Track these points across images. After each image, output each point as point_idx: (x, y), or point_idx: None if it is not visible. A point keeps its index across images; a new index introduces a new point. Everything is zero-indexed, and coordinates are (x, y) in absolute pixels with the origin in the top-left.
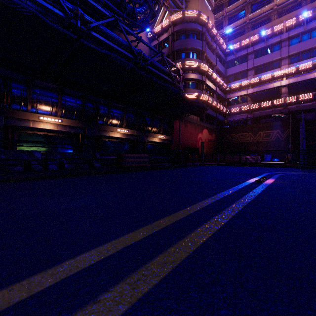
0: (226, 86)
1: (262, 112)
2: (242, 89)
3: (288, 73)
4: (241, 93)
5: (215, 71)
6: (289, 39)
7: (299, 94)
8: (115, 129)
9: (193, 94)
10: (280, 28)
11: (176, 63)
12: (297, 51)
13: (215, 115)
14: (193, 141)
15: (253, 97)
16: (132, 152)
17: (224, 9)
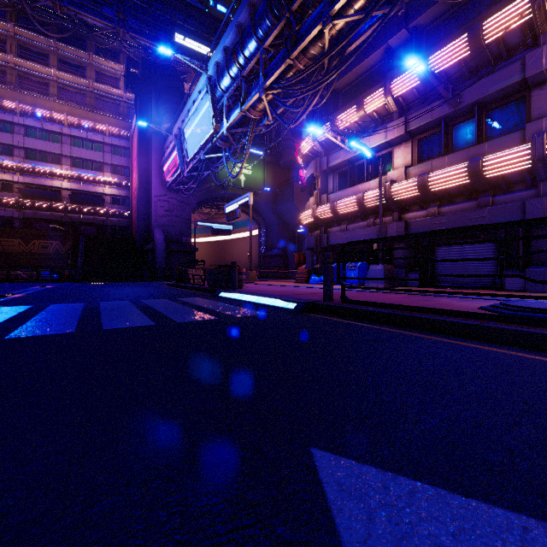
0: None
1: (37, 213)
2: (5, 170)
3: (70, 177)
4: (3, 176)
5: None
6: (71, 137)
7: (82, 204)
8: None
9: None
10: (61, 118)
11: None
12: (80, 156)
13: None
14: None
15: (24, 191)
16: None
17: None
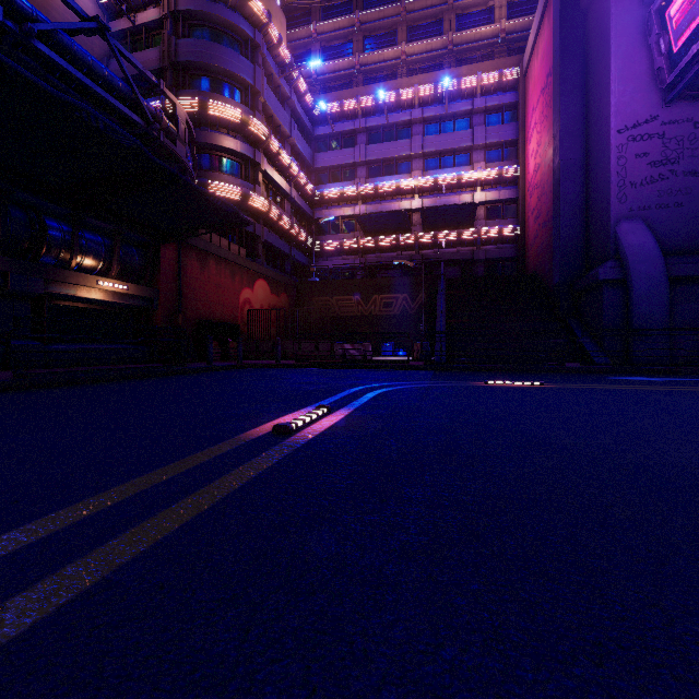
0: (314, 190)
1: (381, 256)
2: (346, 203)
3: (422, 187)
4: (344, 212)
5: (288, 149)
6: (423, 122)
7: (439, 229)
8: None
9: (230, 187)
10: (409, 96)
11: (160, 80)
12: (436, 148)
13: (288, 250)
14: (226, 306)
15: (364, 221)
16: None
17: (313, 23)
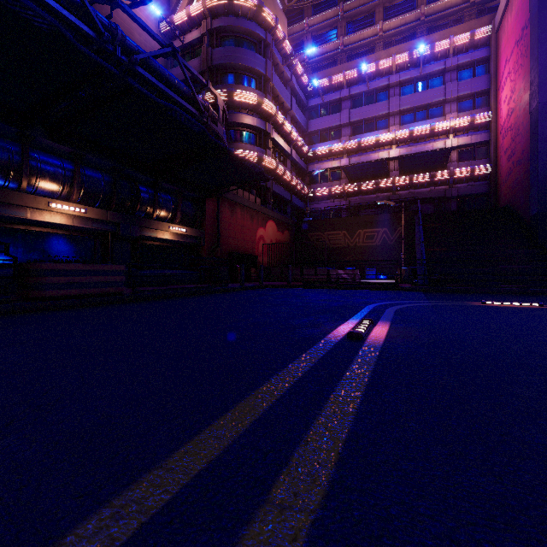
0: (308, 150)
1: (362, 198)
2: (333, 157)
3: (398, 139)
4: (332, 164)
5: (289, 119)
6: (399, 85)
7: (414, 173)
8: (45, 202)
9: (249, 153)
10: (387, 65)
11: (208, 81)
12: (411, 105)
13: (289, 197)
14: (247, 242)
15: (349, 171)
16: (102, 261)
17: (305, 19)
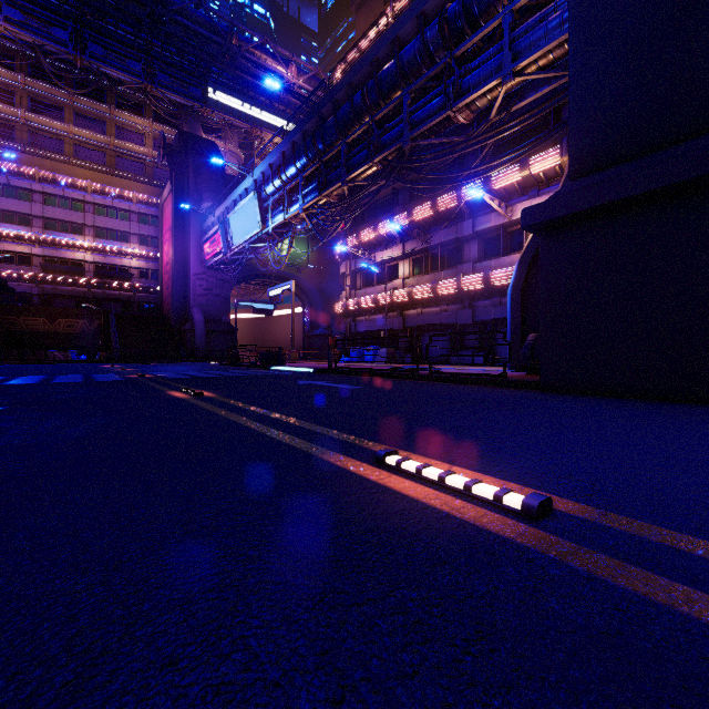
0: None
1: (58, 288)
2: (22, 242)
3: (94, 249)
4: (21, 249)
5: None
6: (94, 204)
7: (107, 279)
8: None
9: None
10: (84, 185)
11: None
12: (104, 226)
13: None
14: None
15: (47, 265)
16: None
17: None
